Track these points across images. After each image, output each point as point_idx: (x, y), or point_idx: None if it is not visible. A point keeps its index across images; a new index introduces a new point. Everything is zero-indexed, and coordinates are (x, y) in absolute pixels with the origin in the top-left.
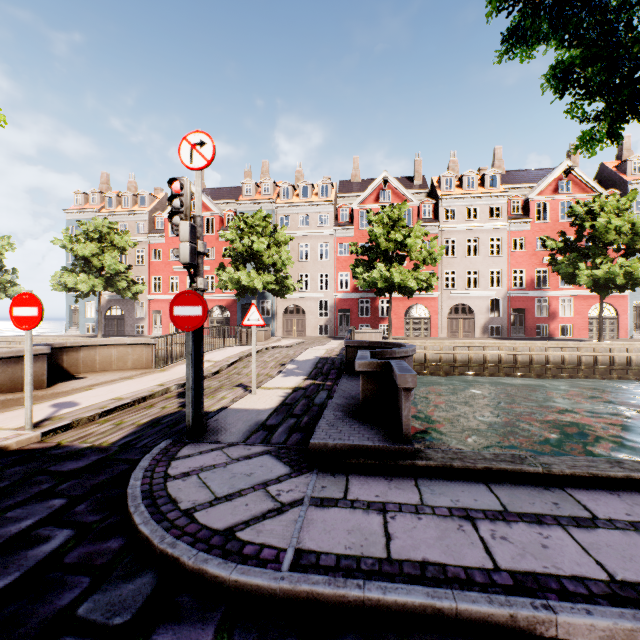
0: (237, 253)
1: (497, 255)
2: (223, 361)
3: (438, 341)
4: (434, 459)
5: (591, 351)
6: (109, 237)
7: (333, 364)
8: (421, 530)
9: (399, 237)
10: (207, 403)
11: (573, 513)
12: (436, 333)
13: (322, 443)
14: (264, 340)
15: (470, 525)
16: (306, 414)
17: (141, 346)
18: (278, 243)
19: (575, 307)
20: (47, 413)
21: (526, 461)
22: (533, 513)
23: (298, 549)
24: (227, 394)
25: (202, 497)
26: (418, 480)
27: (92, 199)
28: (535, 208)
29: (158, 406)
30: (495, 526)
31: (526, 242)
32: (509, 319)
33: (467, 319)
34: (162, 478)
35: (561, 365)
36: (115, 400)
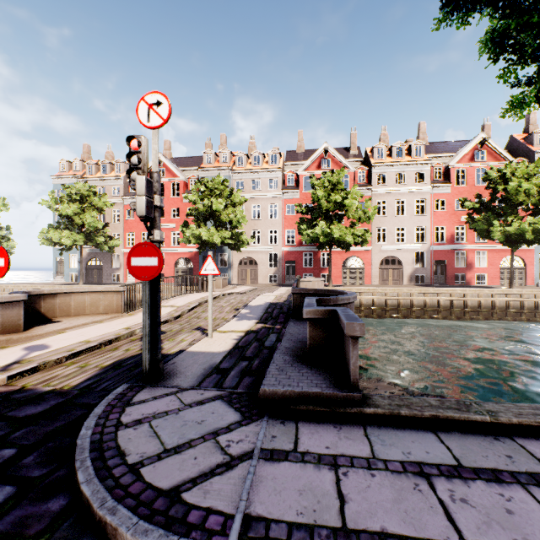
0: (199, 212)
1: (422, 214)
2: (185, 306)
3: (372, 288)
4: (381, 406)
5: (504, 297)
6: (89, 199)
7: (281, 309)
8: (376, 490)
9: (338, 198)
10: (167, 346)
11: (530, 468)
12: (369, 281)
13: (272, 390)
14: (222, 287)
15: (426, 484)
16: (257, 357)
17: (111, 293)
18: (234, 204)
19: (489, 259)
20: (18, 356)
21: (472, 408)
22: (489, 468)
23: (246, 515)
24: (186, 337)
25: (151, 449)
26: (367, 429)
27: (75, 167)
28: (454, 174)
29: (122, 348)
30: (452, 485)
31: (447, 203)
32: (432, 269)
33: (396, 269)
34: (114, 426)
35: (478, 309)
36: (83, 343)
